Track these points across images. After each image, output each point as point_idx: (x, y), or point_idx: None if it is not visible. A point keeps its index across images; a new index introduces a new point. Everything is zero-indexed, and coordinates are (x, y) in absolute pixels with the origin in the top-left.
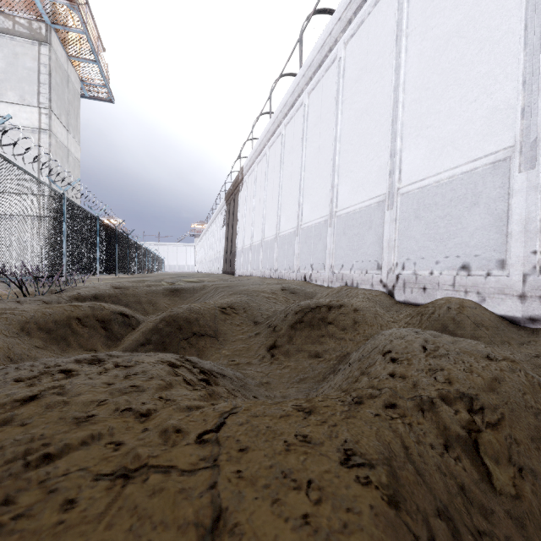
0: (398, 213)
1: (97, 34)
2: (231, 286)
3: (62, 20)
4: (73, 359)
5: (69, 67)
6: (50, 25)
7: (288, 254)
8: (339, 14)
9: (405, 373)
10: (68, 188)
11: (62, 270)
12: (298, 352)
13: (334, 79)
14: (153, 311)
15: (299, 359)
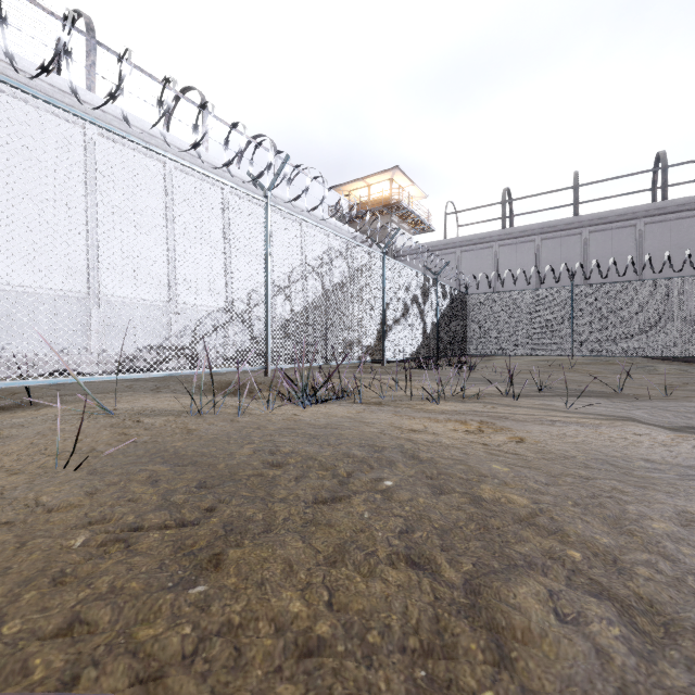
0: None
1: None
2: None
3: None
4: None
5: None
6: None
7: None
8: None
9: None
10: None
11: None
12: None
13: None
14: None
15: None
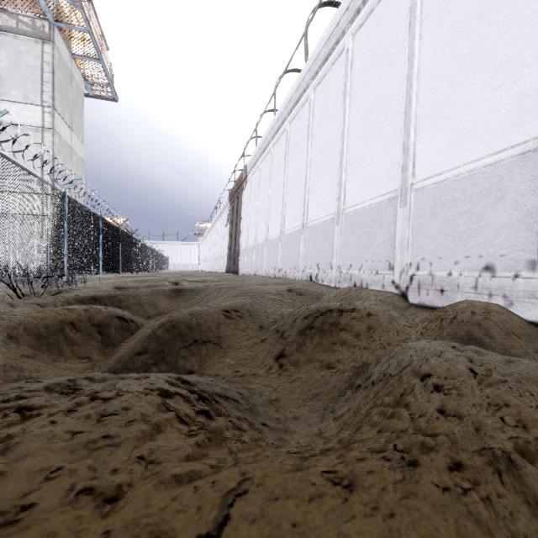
0: (412, 210)
1: (101, 32)
2: (235, 287)
3: (65, 18)
4: (43, 386)
5: (73, 65)
6: (53, 23)
7: (293, 253)
8: (347, 4)
9: (458, 409)
10: (70, 186)
11: (63, 270)
12: (309, 362)
13: (341, 71)
14: (154, 313)
15: (310, 370)
